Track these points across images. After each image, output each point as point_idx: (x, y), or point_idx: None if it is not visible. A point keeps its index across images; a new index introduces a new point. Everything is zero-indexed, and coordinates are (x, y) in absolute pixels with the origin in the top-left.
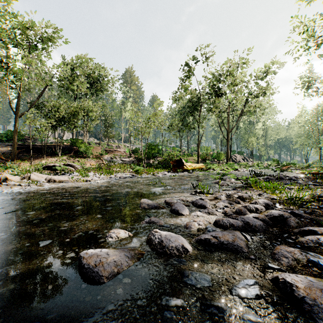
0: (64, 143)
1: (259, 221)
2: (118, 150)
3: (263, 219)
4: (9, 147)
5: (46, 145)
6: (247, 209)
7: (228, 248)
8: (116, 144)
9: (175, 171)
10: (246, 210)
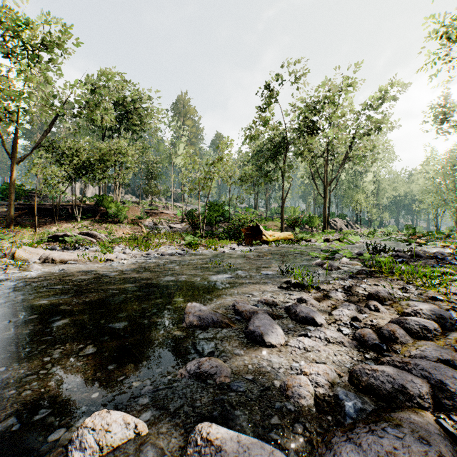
0: (86, 202)
1: None
2: (165, 212)
3: None
4: (5, 207)
5: (58, 204)
6: (404, 328)
7: None
8: (164, 204)
9: (249, 243)
10: (403, 332)
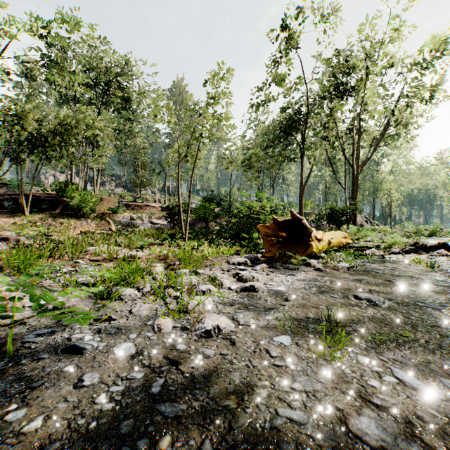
0: (48, 191)
1: None
2: (151, 204)
3: None
4: None
5: None
6: None
7: None
8: (155, 197)
9: (279, 259)
10: None
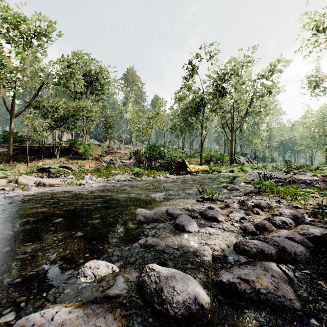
0: (62, 144)
1: (300, 246)
2: (118, 151)
3: (301, 241)
4: (5, 148)
5: (43, 146)
6: (272, 223)
7: (268, 301)
8: (117, 146)
9: (178, 173)
10: (271, 224)
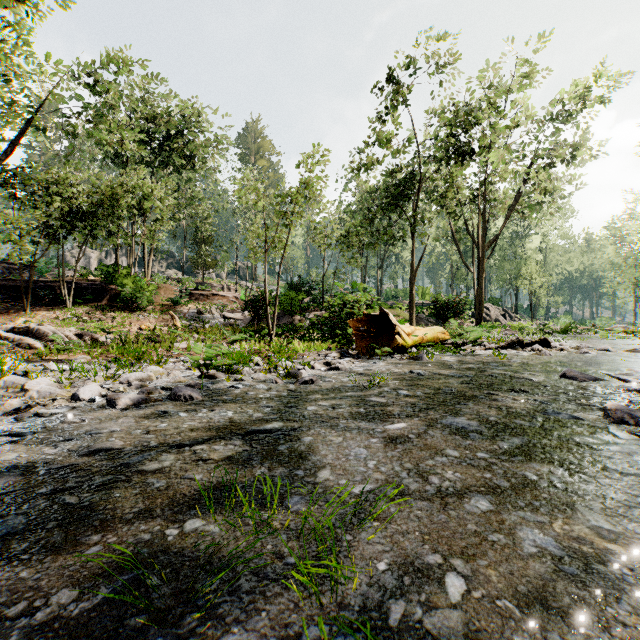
0: (90, 277)
1: None
2: (221, 293)
3: None
4: None
5: (31, 278)
6: None
7: None
8: (223, 282)
9: (367, 352)
10: None
